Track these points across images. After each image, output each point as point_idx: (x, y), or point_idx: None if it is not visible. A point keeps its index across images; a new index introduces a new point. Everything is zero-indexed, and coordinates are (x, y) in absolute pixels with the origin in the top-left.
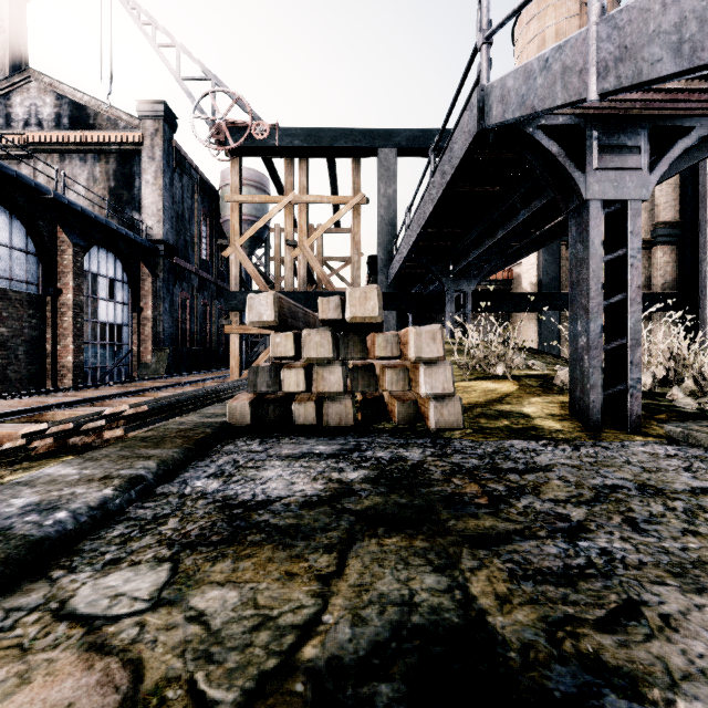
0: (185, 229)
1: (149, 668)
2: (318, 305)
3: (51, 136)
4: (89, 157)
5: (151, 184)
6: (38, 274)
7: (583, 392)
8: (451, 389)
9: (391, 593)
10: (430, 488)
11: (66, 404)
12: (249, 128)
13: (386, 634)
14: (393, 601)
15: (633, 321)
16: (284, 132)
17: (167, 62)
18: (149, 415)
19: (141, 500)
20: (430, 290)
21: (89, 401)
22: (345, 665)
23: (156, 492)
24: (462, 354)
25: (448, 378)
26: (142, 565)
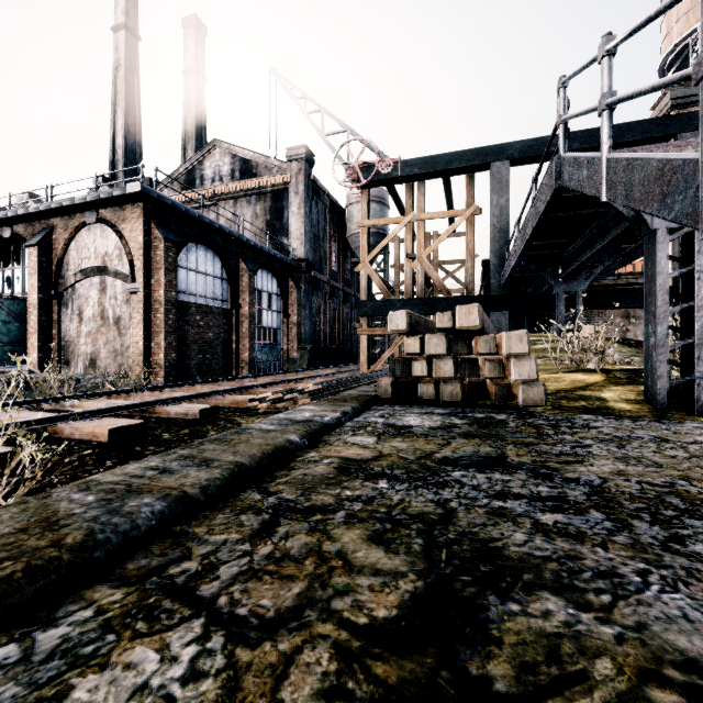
0: (320, 247)
1: (383, 452)
2: (434, 309)
3: (228, 187)
4: (252, 199)
5: (295, 214)
6: (228, 294)
7: (652, 381)
8: (535, 377)
9: (469, 450)
10: (504, 429)
11: (260, 385)
12: (376, 166)
13: (465, 455)
14: (470, 451)
15: (700, 324)
16: (405, 163)
17: (314, 124)
18: (320, 392)
19: (349, 422)
20: (543, 291)
21: (271, 384)
22: (449, 457)
23: (354, 420)
24: (565, 351)
25: (533, 369)
26: (365, 436)
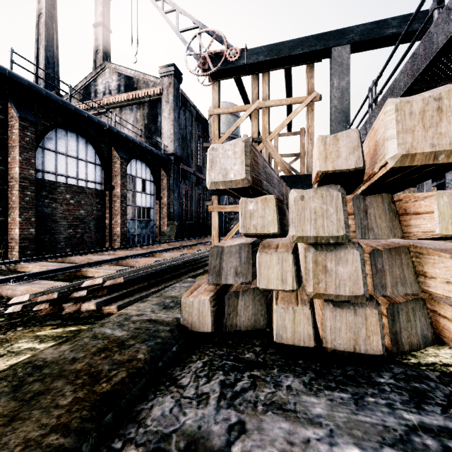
0: (187, 146)
1: None
2: None
3: (115, 98)
4: (134, 107)
5: (166, 118)
6: (101, 177)
7: None
8: None
9: None
10: None
11: (97, 263)
12: (224, 54)
13: None
14: None
15: None
16: (251, 52)
17: (170, 22)
18: (132, 283)
19: None
20: None
21: (113, 260)
22: None
23: None
24: None
25: None
26: None
